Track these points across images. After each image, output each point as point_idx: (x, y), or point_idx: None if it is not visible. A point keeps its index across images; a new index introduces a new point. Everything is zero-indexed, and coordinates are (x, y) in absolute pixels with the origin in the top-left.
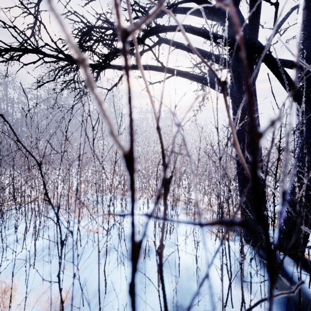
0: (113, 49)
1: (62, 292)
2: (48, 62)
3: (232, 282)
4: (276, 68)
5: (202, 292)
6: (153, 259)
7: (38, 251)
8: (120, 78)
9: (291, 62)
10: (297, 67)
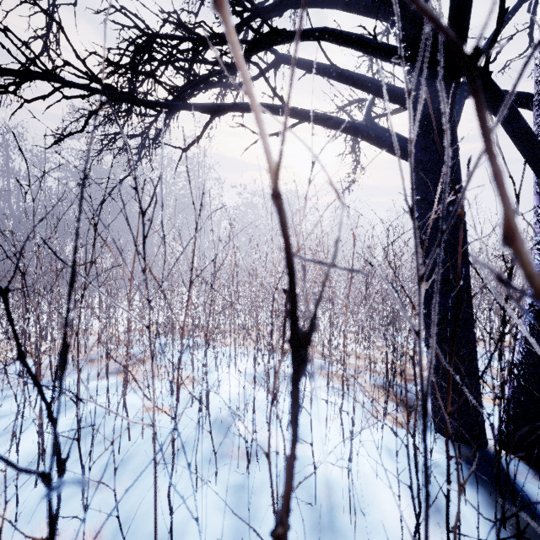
0: (193, 77)
1: (87, 537)
2: (71, 98)
3: (421, 521)
4: (500, 103)
5: (361, 537)
6: (266, 467)
7: (47, 451)
8: (205, 128)
9: (523, 96)
10: (537, 104)
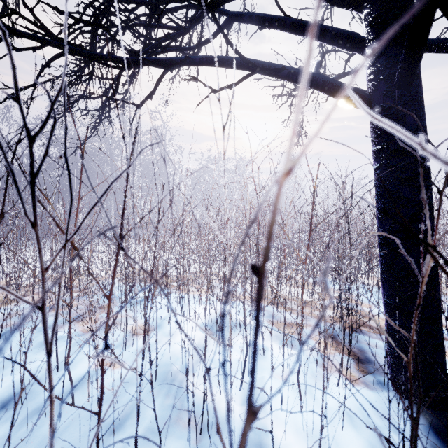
0: (149, 41)
1: None
2: (21, 50)
3: None
4: None
5: None
6: (217, 442)
7: None
8: (158, 83)
9: None
10: None
